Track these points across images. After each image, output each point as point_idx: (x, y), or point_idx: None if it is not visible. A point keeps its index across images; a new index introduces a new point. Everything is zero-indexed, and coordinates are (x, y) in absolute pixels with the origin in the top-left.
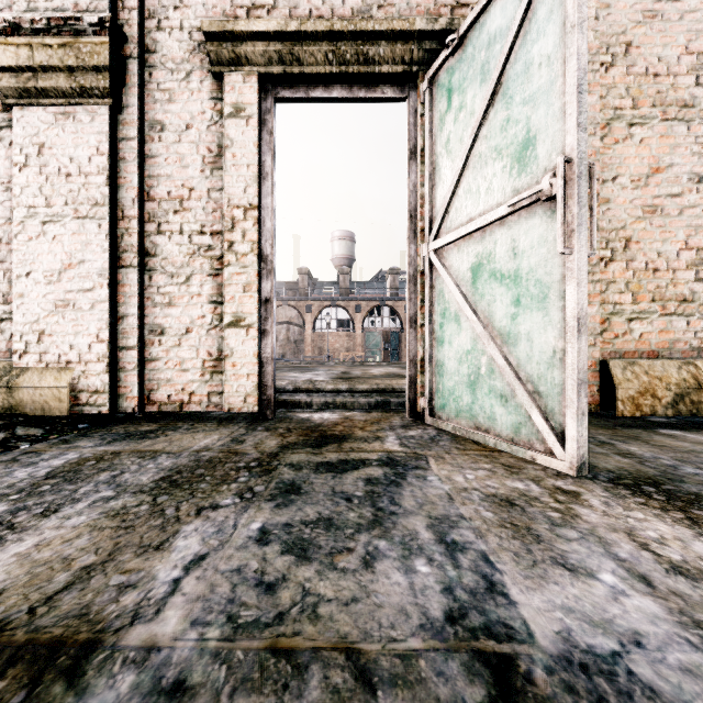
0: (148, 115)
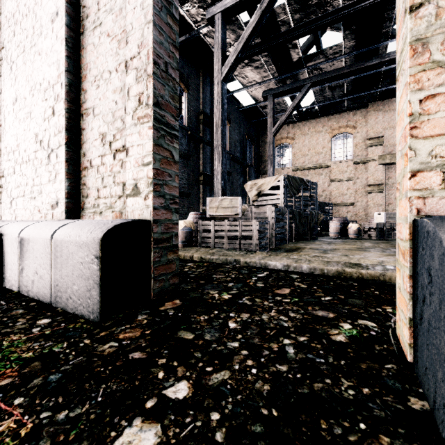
0: (386, 192)
